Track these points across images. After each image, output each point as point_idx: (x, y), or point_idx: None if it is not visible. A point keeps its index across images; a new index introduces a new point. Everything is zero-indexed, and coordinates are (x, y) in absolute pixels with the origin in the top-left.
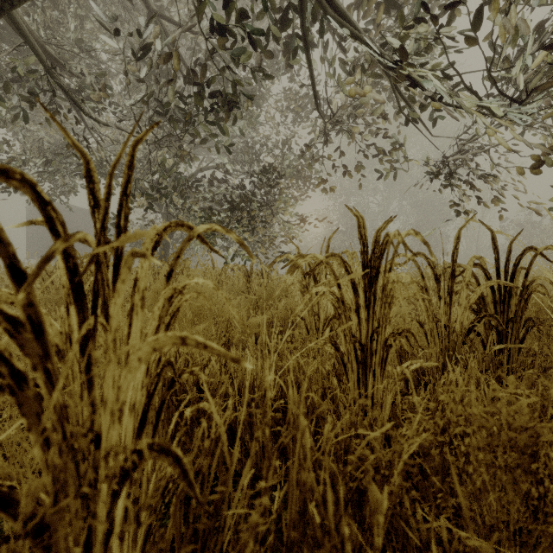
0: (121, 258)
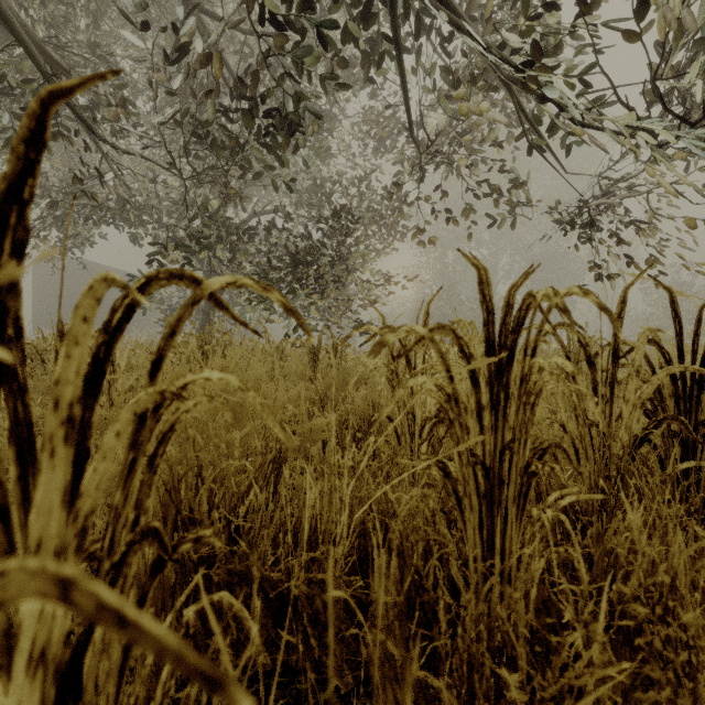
0: (4, 339)
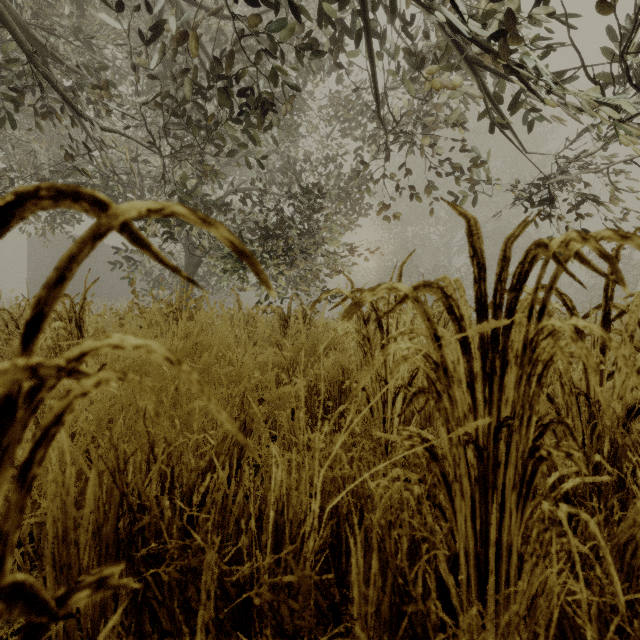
0: None
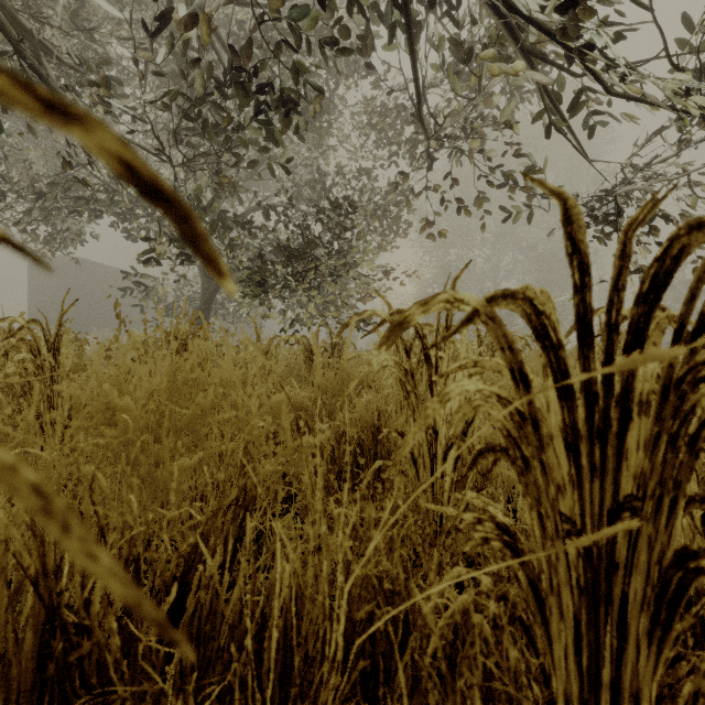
0: None
